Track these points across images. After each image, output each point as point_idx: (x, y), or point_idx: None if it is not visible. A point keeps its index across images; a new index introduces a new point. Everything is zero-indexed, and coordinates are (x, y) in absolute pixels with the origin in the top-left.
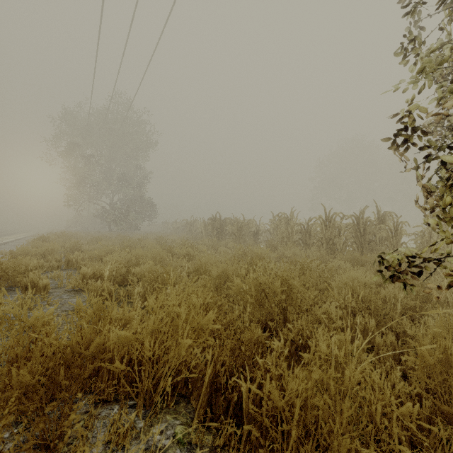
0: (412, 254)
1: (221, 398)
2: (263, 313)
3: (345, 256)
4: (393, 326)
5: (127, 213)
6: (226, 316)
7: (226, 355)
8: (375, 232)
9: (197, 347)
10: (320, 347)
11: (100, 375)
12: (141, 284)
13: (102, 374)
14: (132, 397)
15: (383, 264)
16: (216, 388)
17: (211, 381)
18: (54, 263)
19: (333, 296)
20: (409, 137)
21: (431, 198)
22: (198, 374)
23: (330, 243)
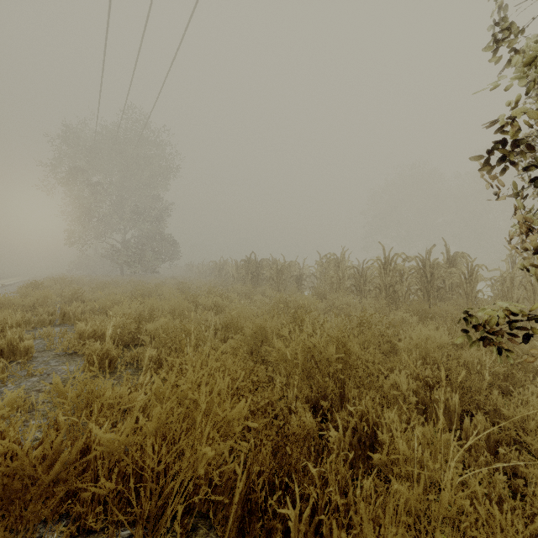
0: (518, 312)
1: (258, 525)
2: (313, 387)
3: (411, 307)
4: (481, 402)
5: (142, 253)
6: (263, 393)
7: (264, 458)
8: (445, 277)
9: (225, 441)
10: (397, 443)
11: (82, 491)
12: (155, 345)
13: (85, 491)
14: (128, 522)
15: (470, 322)
16: (251, 509)
17: (244, 498)
18: (45, 317)
19: (401, 360)
20: (510, 154)
21: (533, 236)
22: (225, 485)
23: (390, 291)
